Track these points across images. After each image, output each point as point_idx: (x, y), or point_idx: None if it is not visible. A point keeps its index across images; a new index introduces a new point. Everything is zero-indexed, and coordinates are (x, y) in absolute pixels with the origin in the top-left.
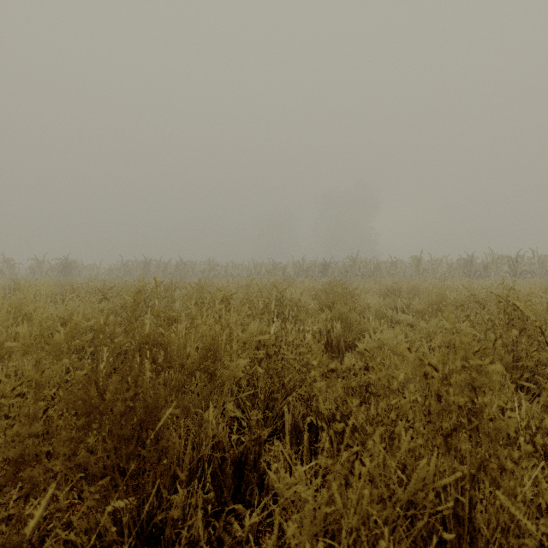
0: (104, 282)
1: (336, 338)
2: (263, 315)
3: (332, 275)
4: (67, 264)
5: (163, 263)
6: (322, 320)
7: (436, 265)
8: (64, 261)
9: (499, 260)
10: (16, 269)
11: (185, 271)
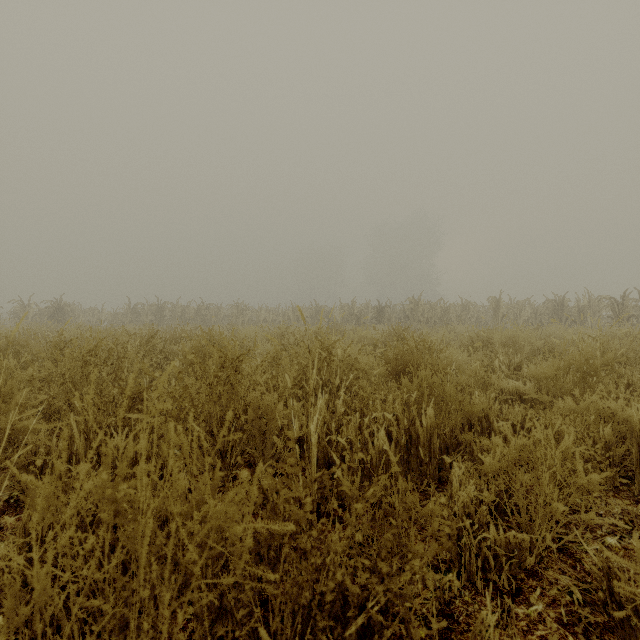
0: (87, 331)
1: (425, 433)
2: (297, 390)
3: (389, 321)
4: (59, 307)
5: (180, 306)
6: (398, 398)
7: (518, 308)
8: (56, 304)
9: (597, 303)
10: (6, 314)
11: (207, 317)
